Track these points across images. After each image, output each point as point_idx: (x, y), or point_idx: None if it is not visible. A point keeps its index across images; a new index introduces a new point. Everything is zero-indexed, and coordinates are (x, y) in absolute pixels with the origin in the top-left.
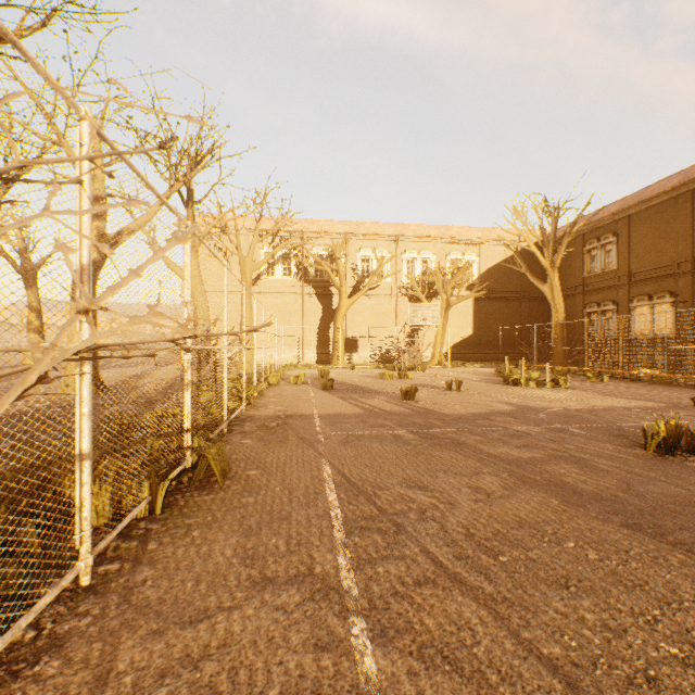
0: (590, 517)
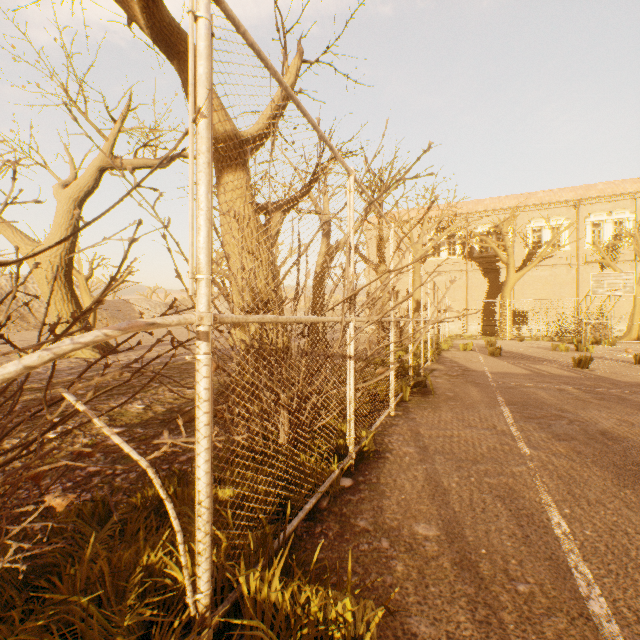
0: None
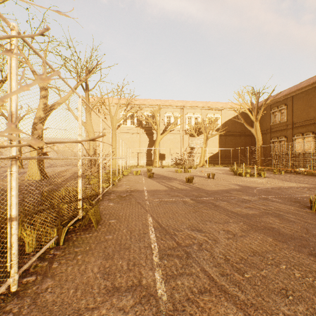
0: (290, 249)
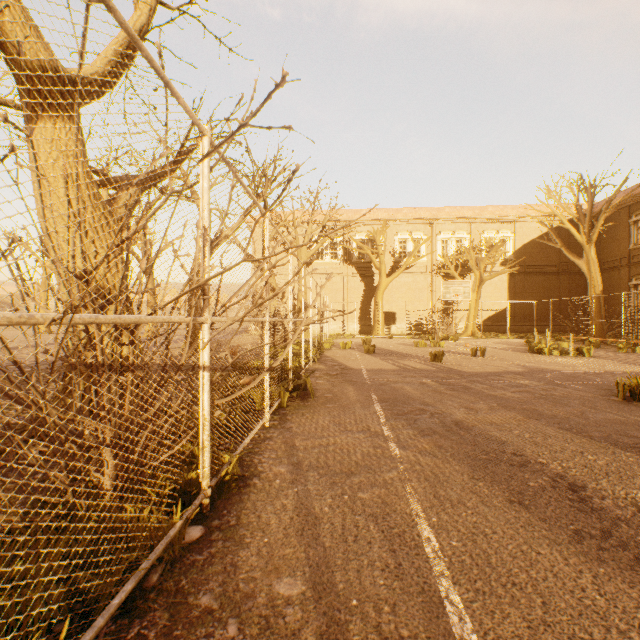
0: (539, 424)
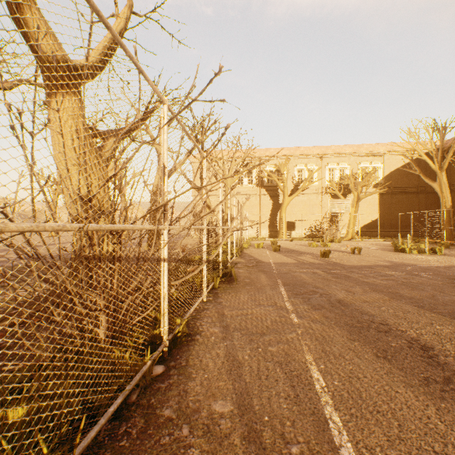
0: (400, 303)
